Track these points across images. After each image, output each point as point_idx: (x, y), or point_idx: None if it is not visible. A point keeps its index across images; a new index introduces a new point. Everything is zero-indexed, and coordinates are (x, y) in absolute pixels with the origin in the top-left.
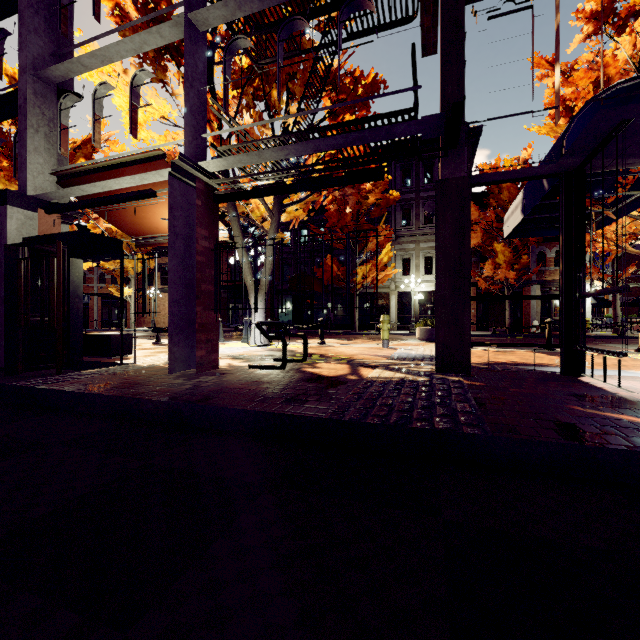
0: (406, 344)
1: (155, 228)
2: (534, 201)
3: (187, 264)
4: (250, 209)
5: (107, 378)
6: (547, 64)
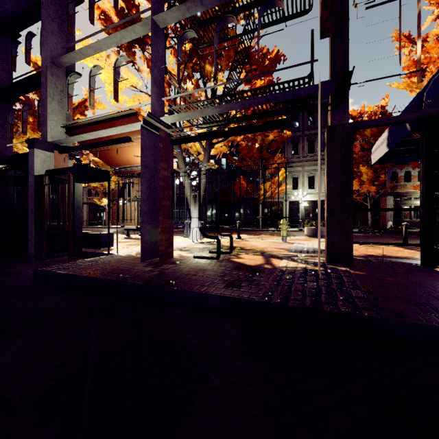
0: (298, 239)
1: (128, 161)
2: (398, 138)
3: (152, 187)
4: (189, 146)
5: (101, 265)
6: (404, 38)
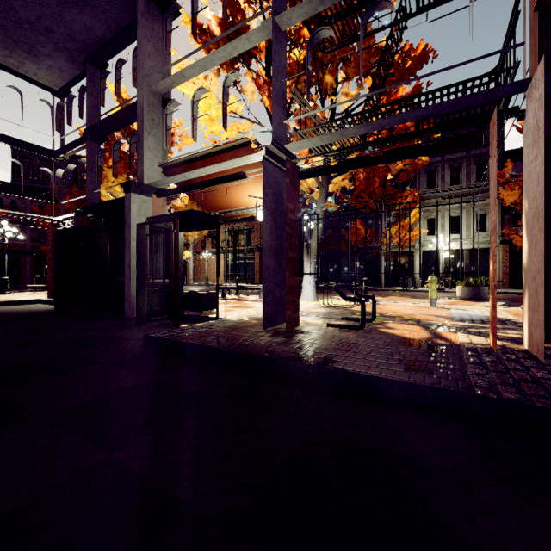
0: (450, 303)
1: (230, 204)
2: None
3: (274, 234)
4: None
5: (217, 332)
6: None
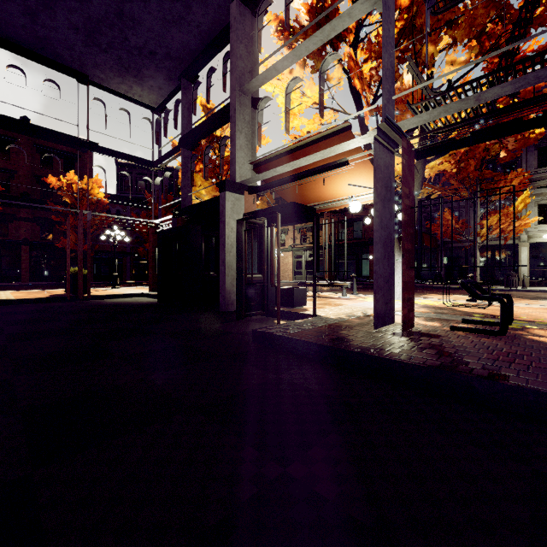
0: None
1: (318, 197)
2: None
3: (383, 224)
4: None
5: (323, 330)
6: None
